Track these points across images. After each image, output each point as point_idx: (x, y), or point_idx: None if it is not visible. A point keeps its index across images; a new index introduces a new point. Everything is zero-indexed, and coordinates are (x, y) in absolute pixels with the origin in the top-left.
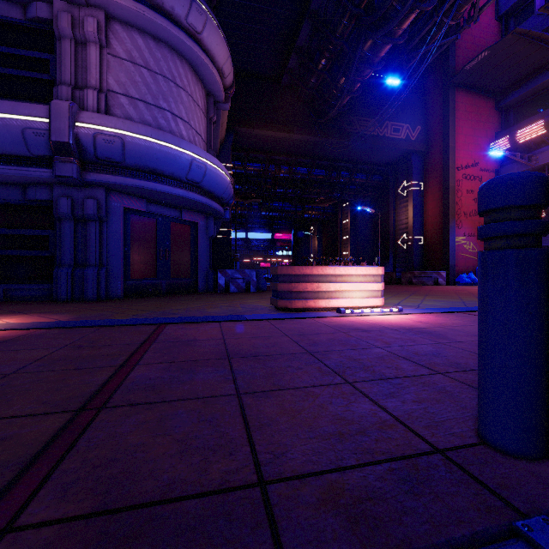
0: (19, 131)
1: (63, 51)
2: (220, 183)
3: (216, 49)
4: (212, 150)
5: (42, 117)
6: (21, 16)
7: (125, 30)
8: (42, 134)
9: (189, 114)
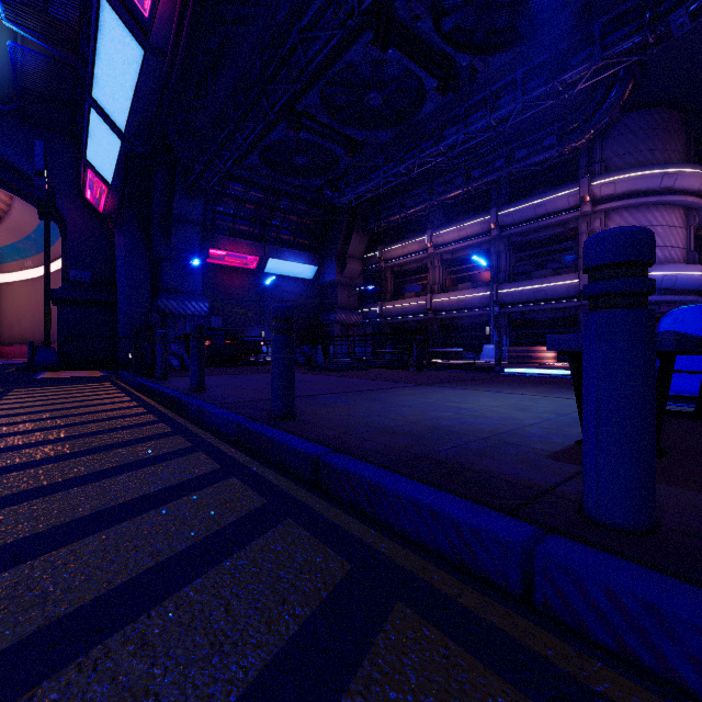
0: (566, 288)
1: (582, 240)
2: (692, 282)
3: (689, 185)
4: (691, 251)
5: (575, 280)
6: (562, 230)
7: (616, 213)
8: (575, 287)
9: (664, 240)
